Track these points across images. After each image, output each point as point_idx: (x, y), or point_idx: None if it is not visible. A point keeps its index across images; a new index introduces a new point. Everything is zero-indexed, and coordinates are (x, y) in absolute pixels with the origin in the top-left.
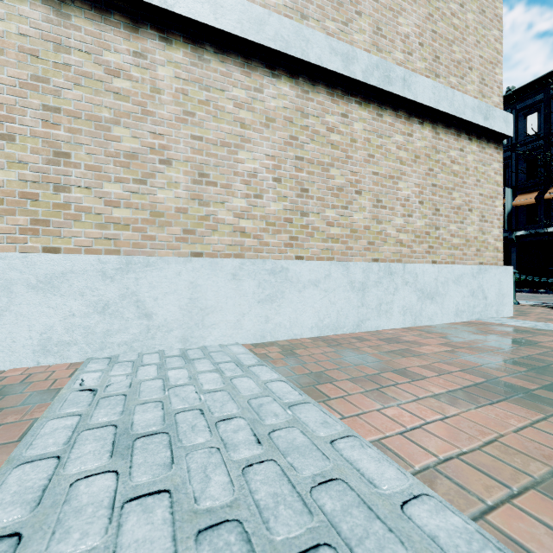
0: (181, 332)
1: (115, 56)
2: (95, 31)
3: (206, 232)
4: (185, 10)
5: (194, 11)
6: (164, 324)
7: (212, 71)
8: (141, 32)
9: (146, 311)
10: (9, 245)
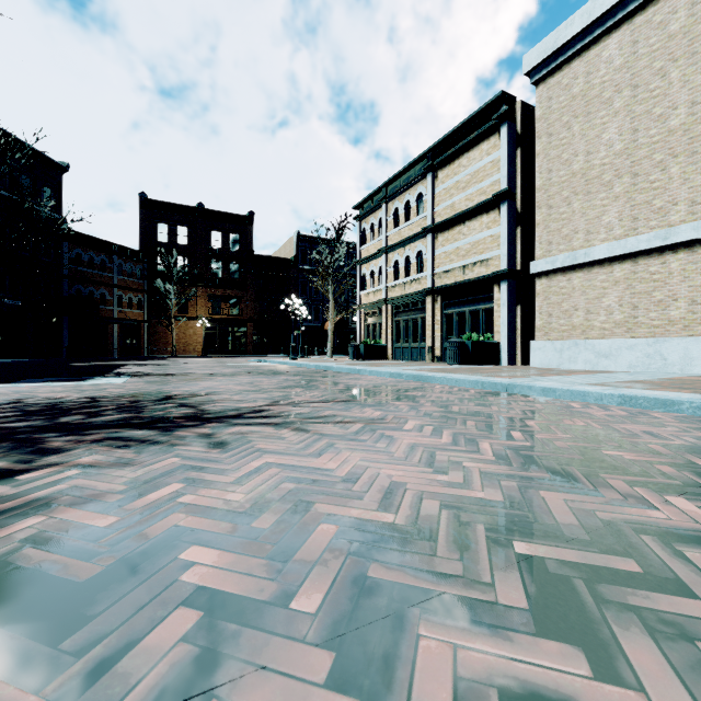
0: (679, 367)
1: (653, 268)
2: (646, 263)
3: (695, 325)
4: (681, 239)
5: (686, 237)
6: (671, 363)
7: (698, 254)
8: (663, 254)
9: (664, 358)
10: (621, 337)
